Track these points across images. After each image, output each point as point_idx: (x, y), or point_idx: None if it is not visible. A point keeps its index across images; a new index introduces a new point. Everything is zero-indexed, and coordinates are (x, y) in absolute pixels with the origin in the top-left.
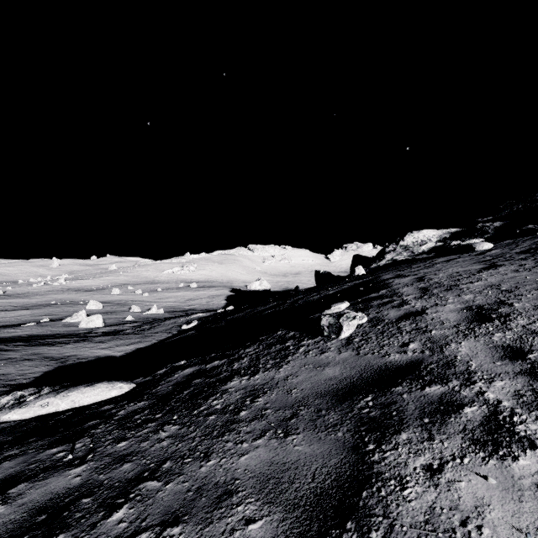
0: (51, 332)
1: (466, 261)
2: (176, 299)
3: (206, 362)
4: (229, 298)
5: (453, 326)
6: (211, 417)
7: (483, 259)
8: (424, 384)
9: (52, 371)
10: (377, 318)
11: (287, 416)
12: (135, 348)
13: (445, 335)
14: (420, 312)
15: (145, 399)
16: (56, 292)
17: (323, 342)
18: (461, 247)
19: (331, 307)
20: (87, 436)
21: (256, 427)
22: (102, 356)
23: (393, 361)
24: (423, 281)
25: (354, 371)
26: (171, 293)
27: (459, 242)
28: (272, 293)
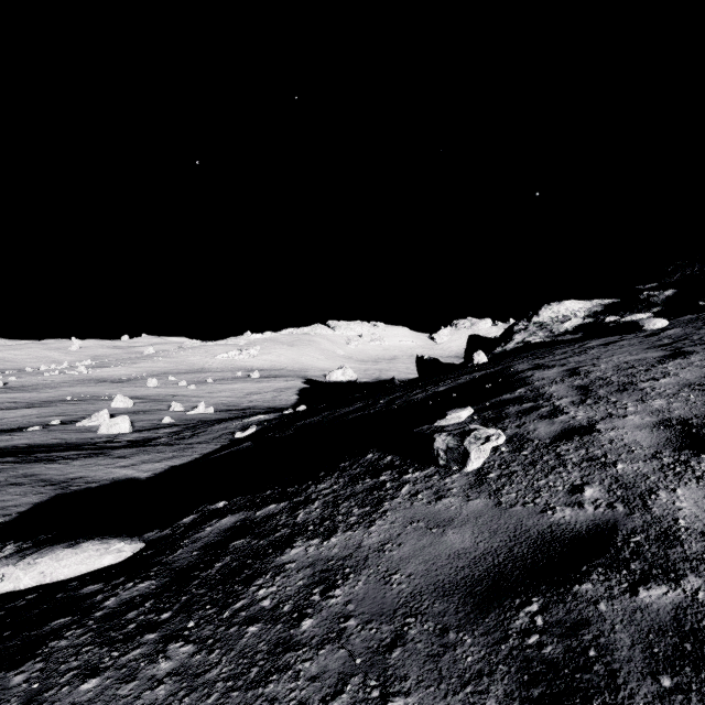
0: (59, 440)
1: (635, 344)
2: (231, 393)
3: (256, 506)
4: (301, 391)
5: (651, 456)
6: (251, 628)
7: (660, 342)
8: (633, 580)
9: (46, 502)
10: (519, 436)
11: (386, 640)
12: (168, 466)
13: (642, 474)
14: (588, 428)
15: (152, 576)
16: (74, 383)
17: (438, 477)
18: (622, 325)
19: (446, 415)
20: (40, 656)
21: (329, 664)
22: (120, 479)
23: (563, 522)
24: (578, 375)
25: (497, 541)
26: (225, 385)
27: (616, 318)
28: (359, 386)
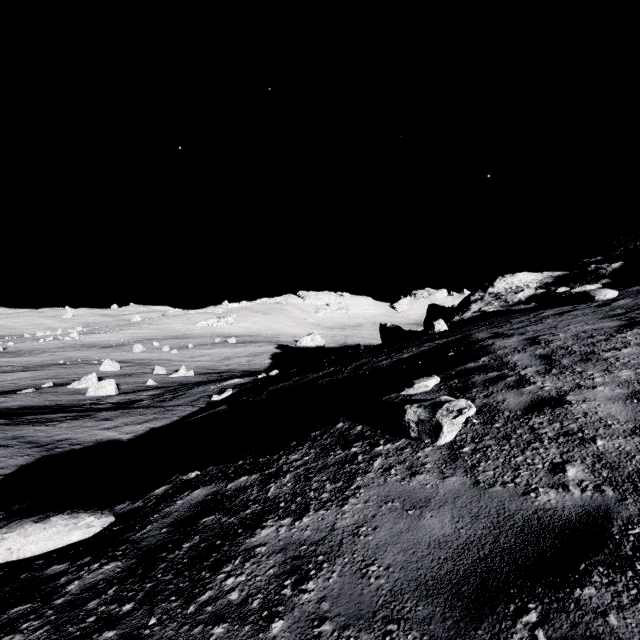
0: (50, 402)
1: (589, 314)
2: (210, 358)
3: (228, 478)
4: (274, 356)
5: (630, 432)
6: (216, 629)
7: (613, 312)
8: None
9: (31, 464)
10: (488, 406)
11: None
12: (149, 428)
13: (625, 452)
14: (558, 399)
15: (118, 556)
16: (67, 348)
17: (410, 450)
18: (574, 296)
19: (414, 384)
20: None
21: None
22: (103, 441)
23: (549, 507)
24: (539, 344)
25: (480, 528)
26: (204, 350)
27: (567, 289)
28: (327, 351)
